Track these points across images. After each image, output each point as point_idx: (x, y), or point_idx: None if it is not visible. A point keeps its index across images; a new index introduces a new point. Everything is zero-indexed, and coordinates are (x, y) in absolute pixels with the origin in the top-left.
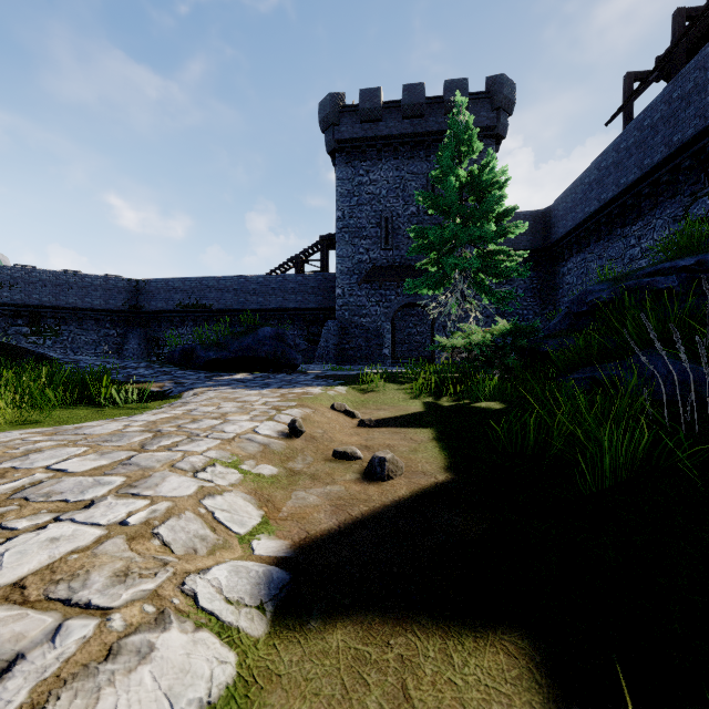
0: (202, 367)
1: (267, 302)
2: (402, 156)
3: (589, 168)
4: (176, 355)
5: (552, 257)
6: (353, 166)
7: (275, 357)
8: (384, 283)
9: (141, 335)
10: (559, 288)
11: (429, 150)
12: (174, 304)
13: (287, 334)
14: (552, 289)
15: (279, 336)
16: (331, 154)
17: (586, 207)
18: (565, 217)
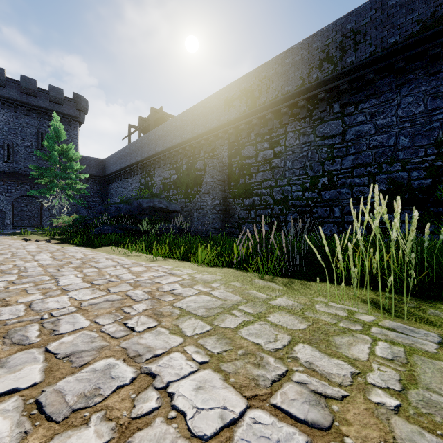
0: None
1: None
2: (21, 112)
3: (118, 152)
4: None
5: (106, 180)
6: None
7: None
8: (7, 181)
9: None
10: (109, 194)
11: (39, 115)
12: None
13: None
14: (106, 194)
15: None
16: None
17: (117, 166)
18: (110, 166)
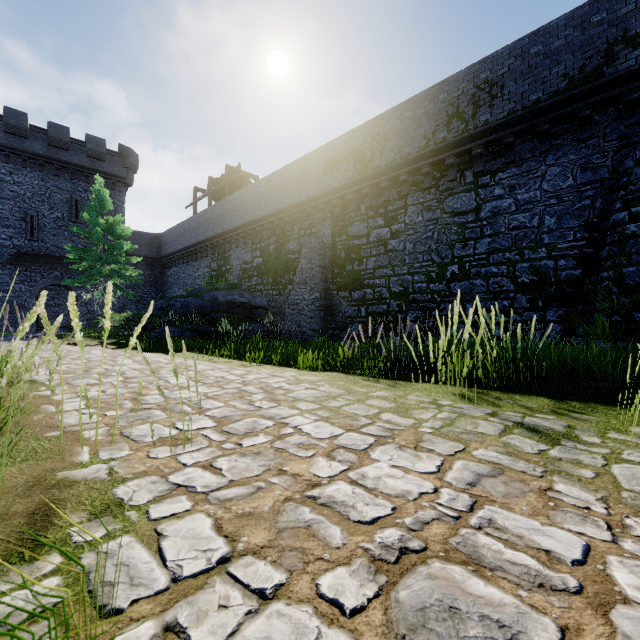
0: None
1: None
2: (48, 172)
3: (179, 225)
4: None
5: (162, 264)
6: None
7: None
8: (30, 266)
9: None
10: (167, 283)
11: (73, 175)
12: None
13: None
14: (162, 283)
15: None
16: None
17: (178, 245)
18: (169, 245)
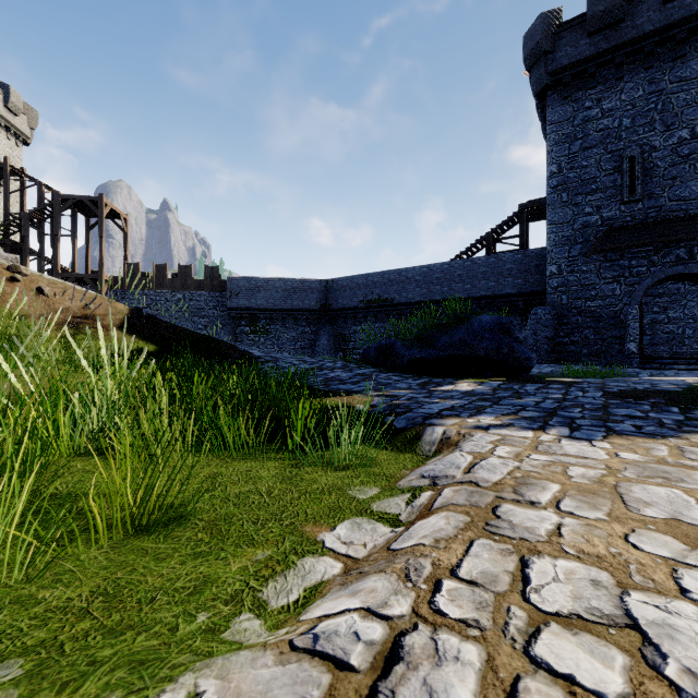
0: (403, 368)
1: (452, 292)
2: (661, 61)
3: None
4: (371, 352)
5: None
6: (575, 100)
7: (498, 356)
8: (627, 249)
9: (329, 331)
10: None
11: None
12: (358, 300)
13: (513, 323)
14: None
15: (502, 326)
16: (540, 95)
17: None
18: None
